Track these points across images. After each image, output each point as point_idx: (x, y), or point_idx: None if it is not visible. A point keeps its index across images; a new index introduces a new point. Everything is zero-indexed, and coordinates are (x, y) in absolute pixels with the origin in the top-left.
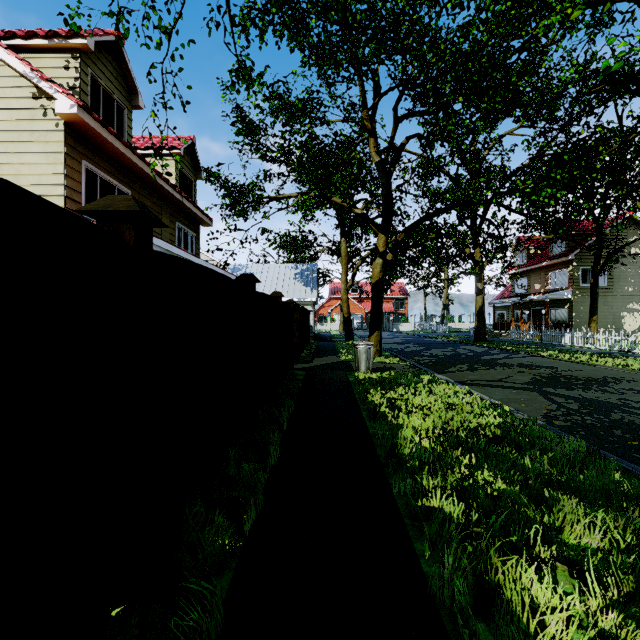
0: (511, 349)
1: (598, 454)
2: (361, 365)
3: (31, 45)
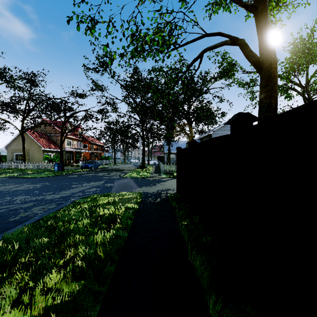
0: None
1: None
2: None
3: None
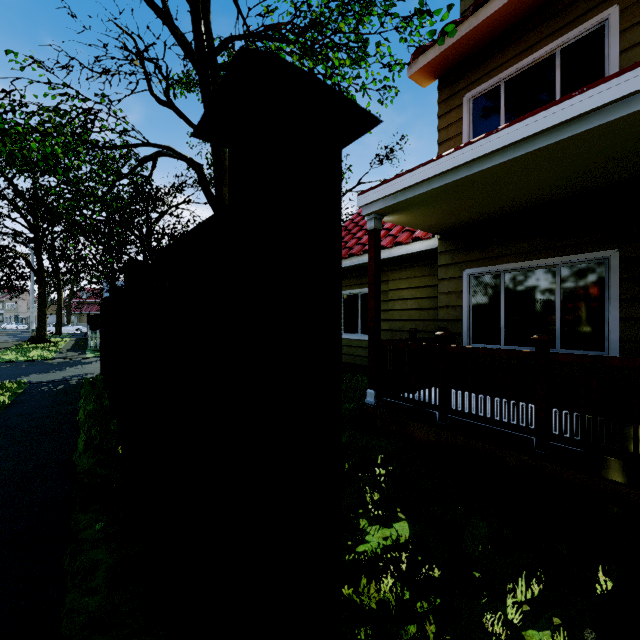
0: None
1: None
2: None
3: None
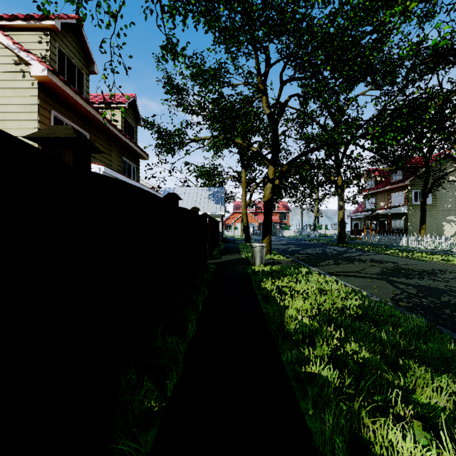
0: (364, 249)
1: (436, 329)
2: (256, 261)
3: (13, 25)
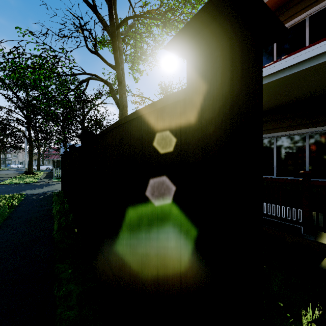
0: None
1: None
2: None
3: None
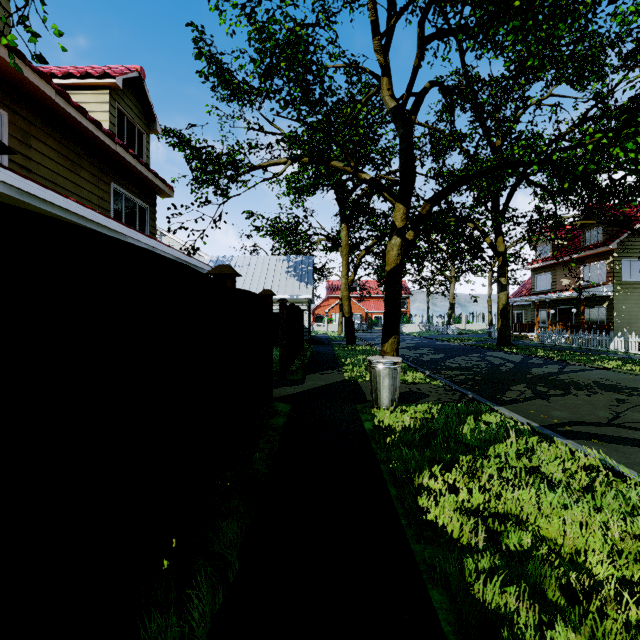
0: (553, 357)
1: None
2: (381, 396)
3: None
